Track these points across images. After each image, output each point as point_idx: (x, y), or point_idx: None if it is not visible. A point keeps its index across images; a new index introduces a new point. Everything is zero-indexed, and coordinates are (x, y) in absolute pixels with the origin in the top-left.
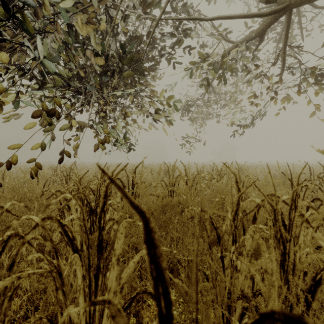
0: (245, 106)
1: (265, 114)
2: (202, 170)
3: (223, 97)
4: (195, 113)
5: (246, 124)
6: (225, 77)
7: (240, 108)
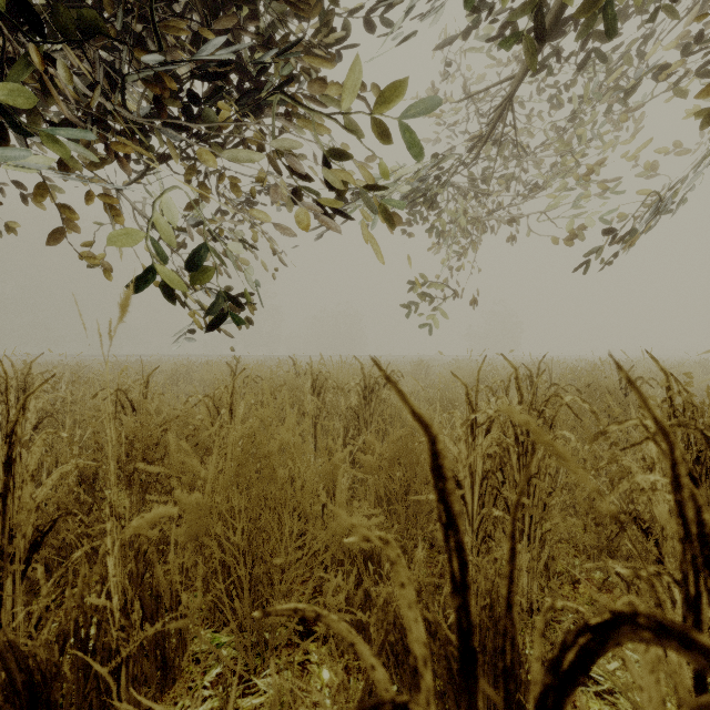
0: (616, 178)
1: (686, 200)
2: (503, 385)
3: (536, 162)
4: (449, 211)
5: (632, 230)
6: (609, 8)
7: (599, 184)
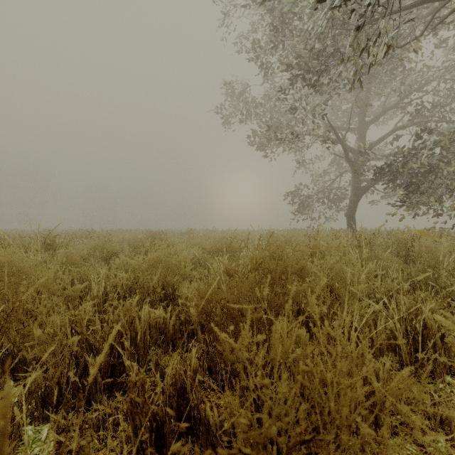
0: None
1: None
2: None
3: None
4: None
5: None
6: None
7: None
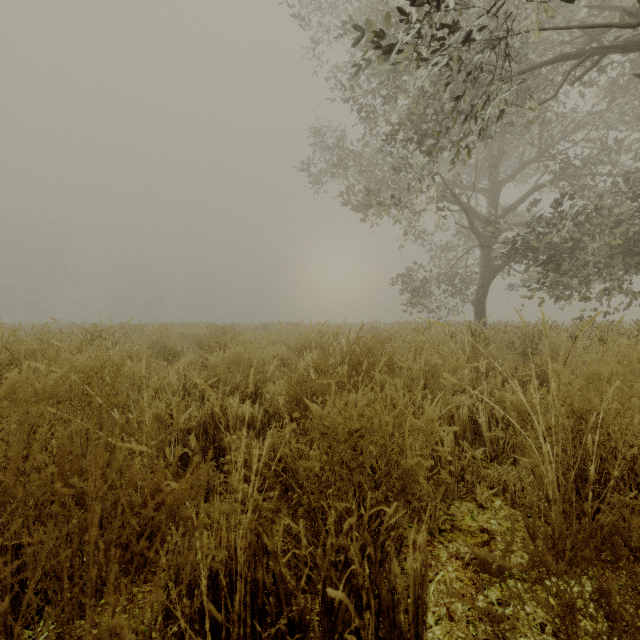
0: None
1: None
2: None
3: None
4: None
5: None
6: None
7: None
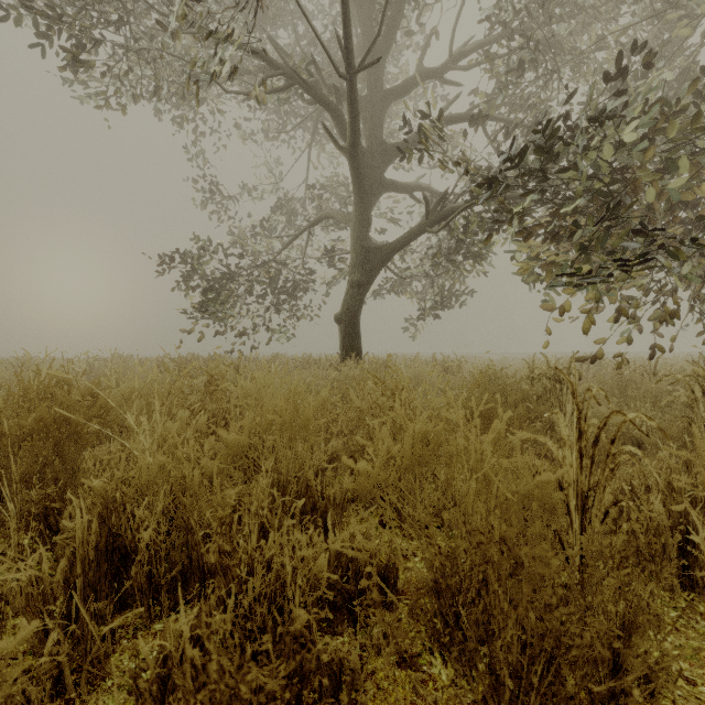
0: None
1: None
2: None
3: None
4: None
5: None
6: None
7: None
